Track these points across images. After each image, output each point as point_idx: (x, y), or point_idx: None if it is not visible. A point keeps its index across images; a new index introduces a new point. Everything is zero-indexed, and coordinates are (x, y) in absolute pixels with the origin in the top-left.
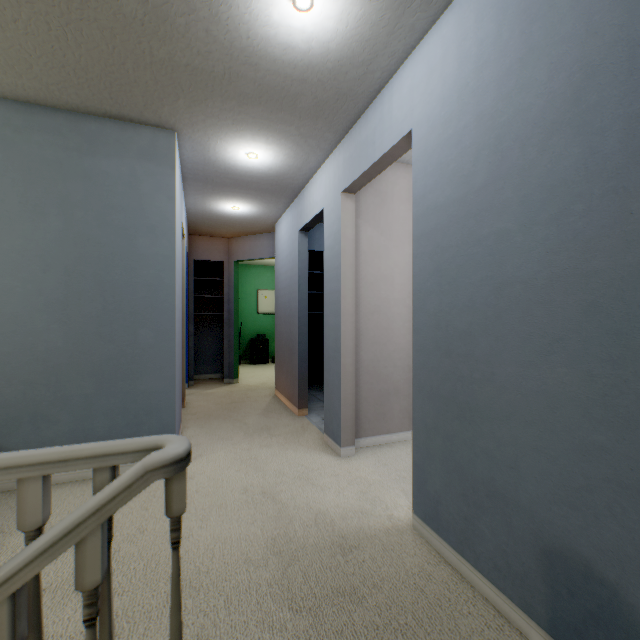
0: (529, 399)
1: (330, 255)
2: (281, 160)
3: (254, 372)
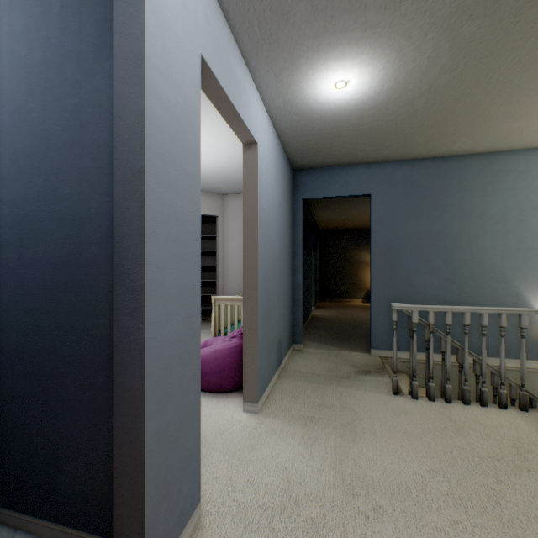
0: (276, 299)
1: (174, 130)
2: None
3: None
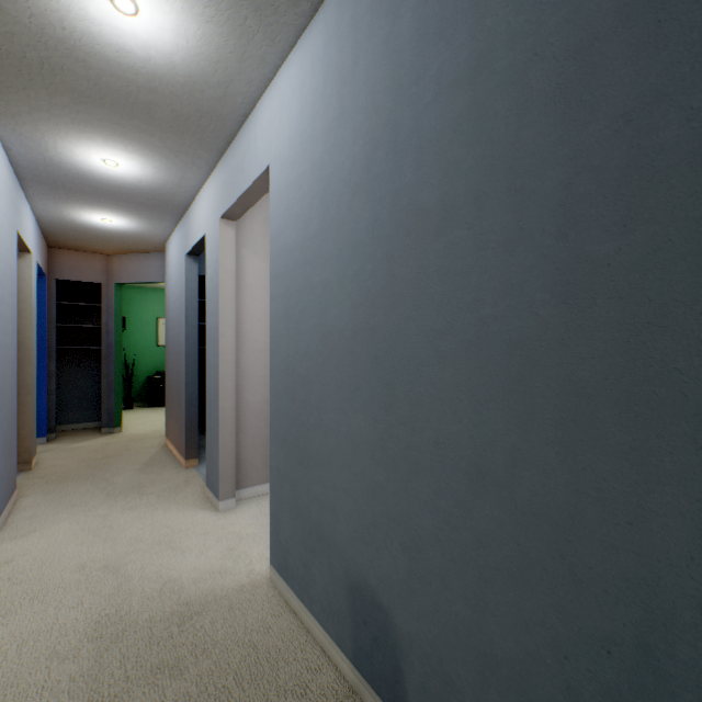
0: (342, 444)
1: (211, 286)
2: (152, 172)
3: (148, 417)
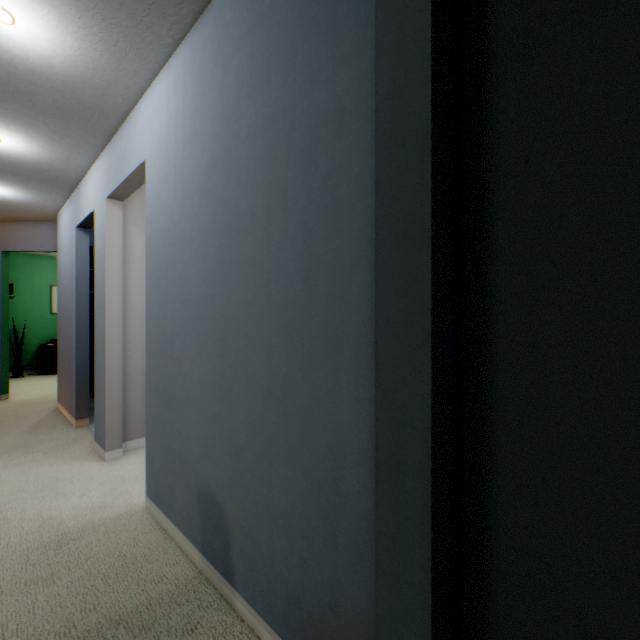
0: (195, 386)
1: (99, 259)
2: (37, 150)
3: (40, 384)
